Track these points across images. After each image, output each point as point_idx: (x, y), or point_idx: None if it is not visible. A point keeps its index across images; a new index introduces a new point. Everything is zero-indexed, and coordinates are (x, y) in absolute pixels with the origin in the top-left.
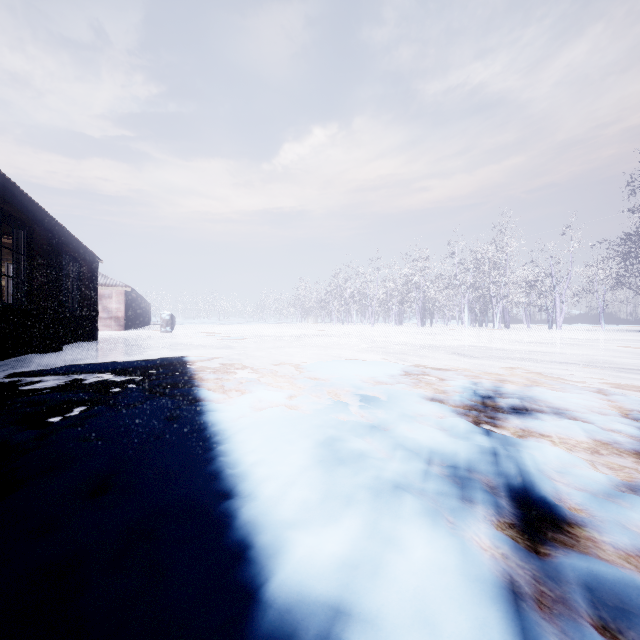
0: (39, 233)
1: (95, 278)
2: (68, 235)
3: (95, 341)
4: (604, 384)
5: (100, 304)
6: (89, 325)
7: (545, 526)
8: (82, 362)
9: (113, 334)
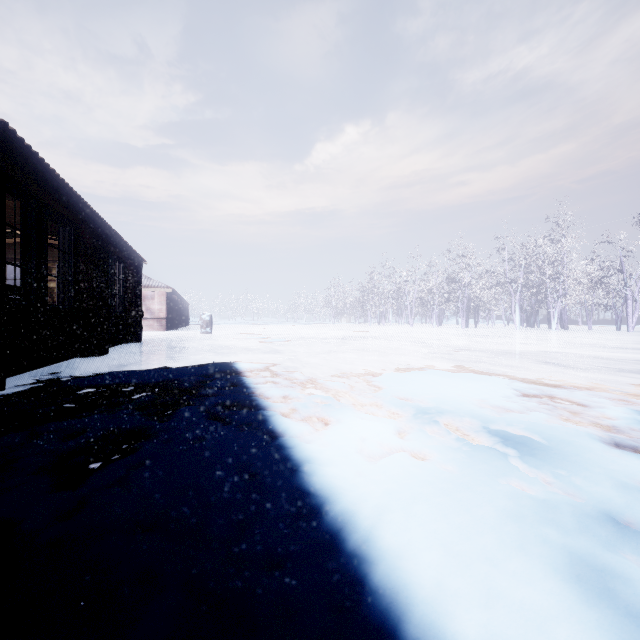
0: (85, 231)
1: (139, 279)
2: (114, 234)
3: (139, 343)
4: None
5: (143, 305)
6: (134, 326)
7: None
8: (127, 369)
9: (156, 335)
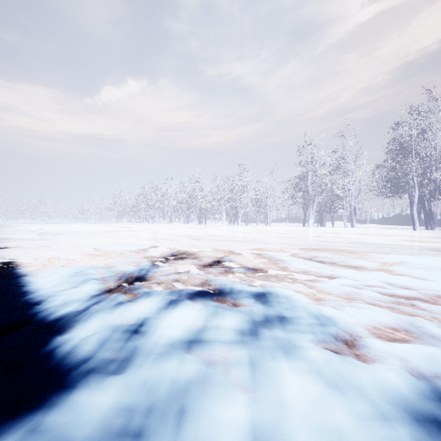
0: None
1: None
2: None
3: None
4: (235, 248)
5: None
6: None
7: (137, 281)
8: None
9: None
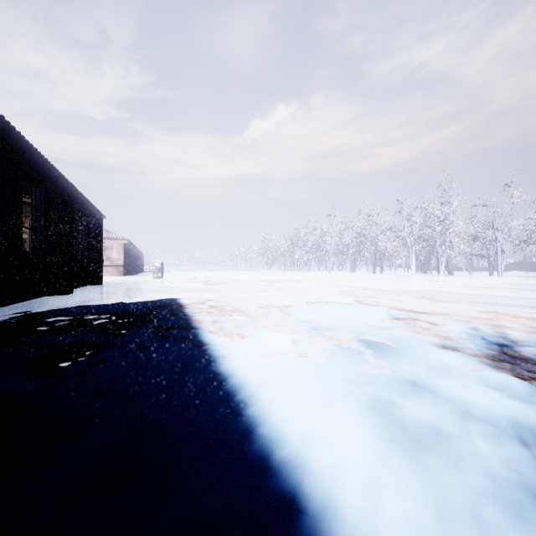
0: (54, 191)
1: (100, 232)
2: (78, 194)
3: (100, 285)
4: None
5: (104, 254)
6: (95, 271)
7: None
8: (90, 304)
9: (114, 279)
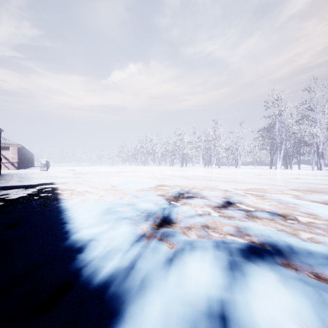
0: None
1: None
2: None
3: None
4: (230, 188)
5: (1, 154)
6: None
7: (166, 224)
8: None
9: (10, 172)
